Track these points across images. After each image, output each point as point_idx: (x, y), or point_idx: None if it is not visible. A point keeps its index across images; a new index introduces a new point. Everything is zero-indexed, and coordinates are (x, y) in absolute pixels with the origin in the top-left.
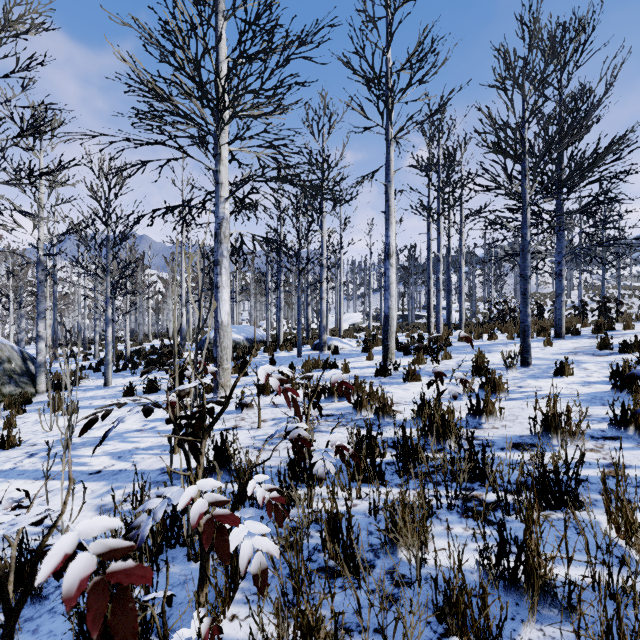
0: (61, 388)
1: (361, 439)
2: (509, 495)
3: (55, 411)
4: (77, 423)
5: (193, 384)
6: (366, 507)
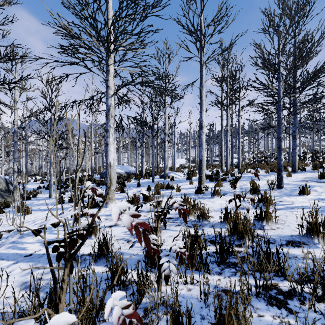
0: (26, 198)
1: (192, 241)
2: (298, 285)
3: (19, 212)
4: (29, 220)
5: (56, 220)
6: (197, 292)
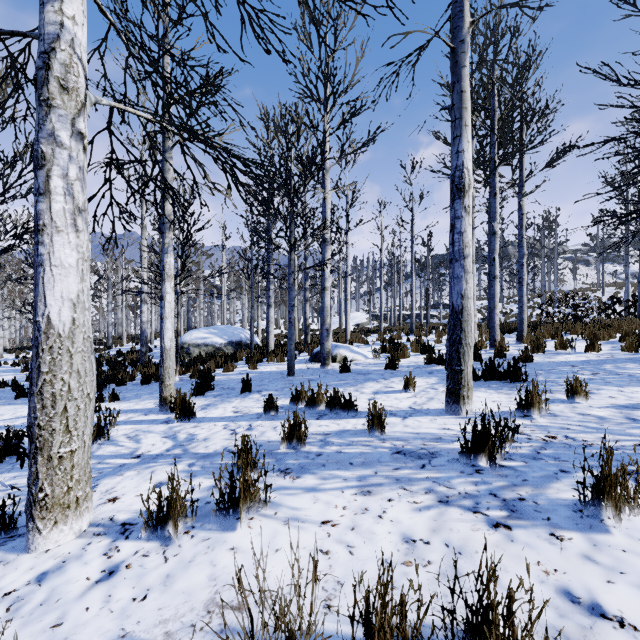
0: None
1: None
2: None
3: None
4: None
5: None
6: None
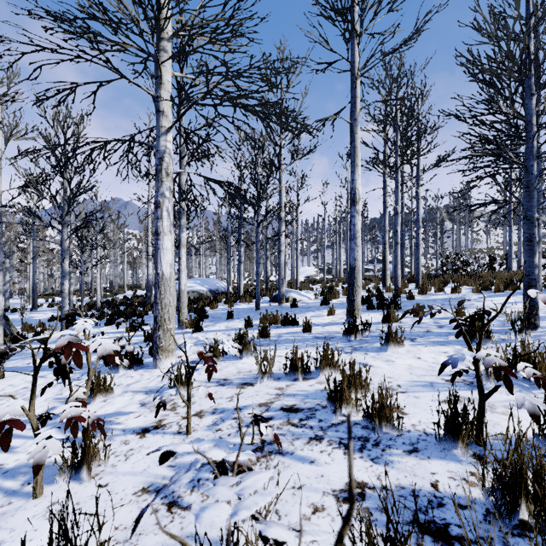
0: (19, 341)
1: None
2: None
3: None
4: None
5: None
6: None
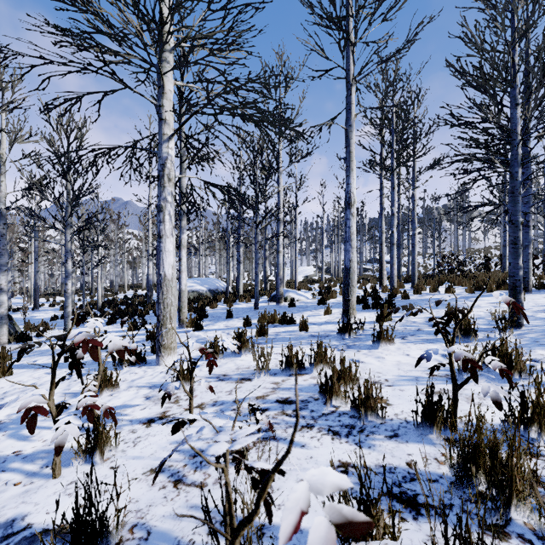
0: (23, 339)
1: None
2: None
3: None
4: None
5: None
6: None
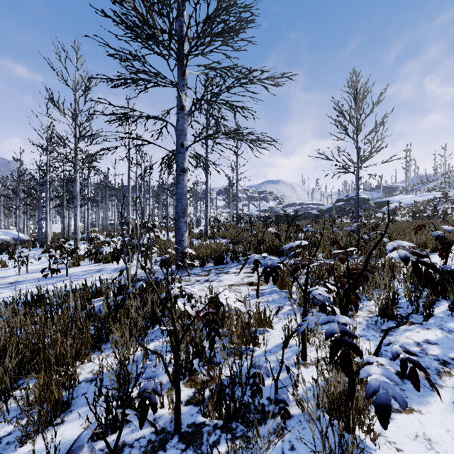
0: None
1: None
2: None
3: None
4: None
5: None
6: None
